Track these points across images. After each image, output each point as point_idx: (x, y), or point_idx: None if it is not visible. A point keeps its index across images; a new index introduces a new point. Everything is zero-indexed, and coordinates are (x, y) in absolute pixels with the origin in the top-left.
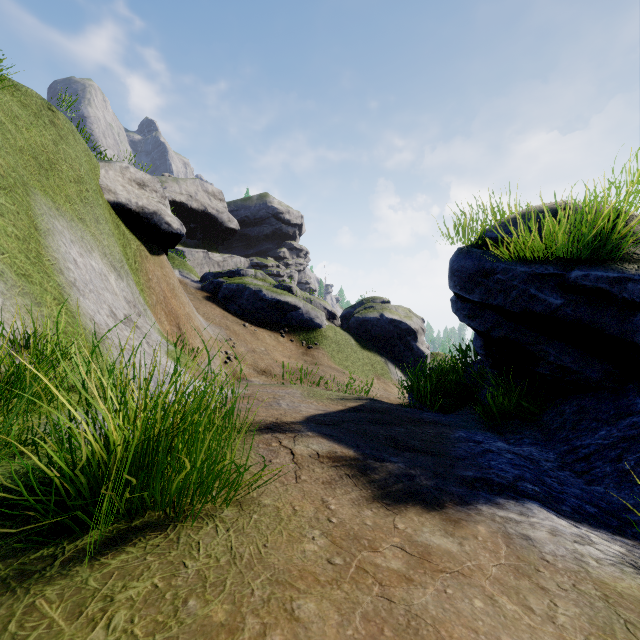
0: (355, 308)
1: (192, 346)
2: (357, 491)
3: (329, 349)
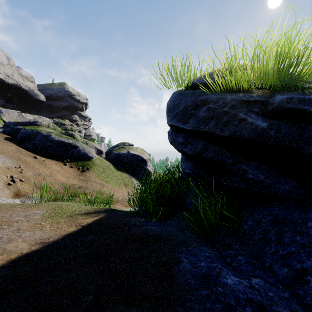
0: (114, 148)
1: None
2: None
3: (97, 171)
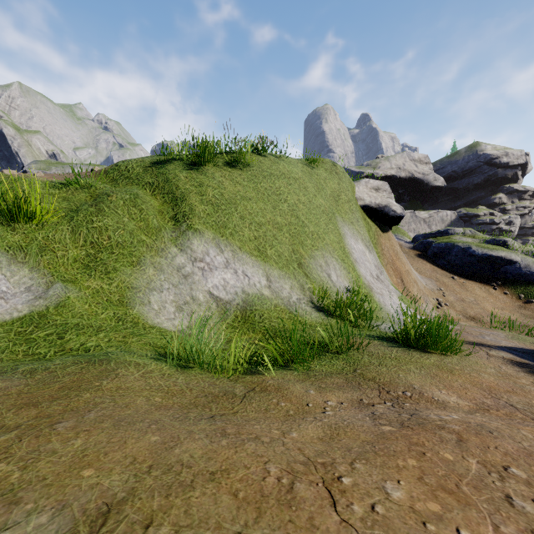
0: None
1: (413, 294)
2: (520, 369)
3: None
